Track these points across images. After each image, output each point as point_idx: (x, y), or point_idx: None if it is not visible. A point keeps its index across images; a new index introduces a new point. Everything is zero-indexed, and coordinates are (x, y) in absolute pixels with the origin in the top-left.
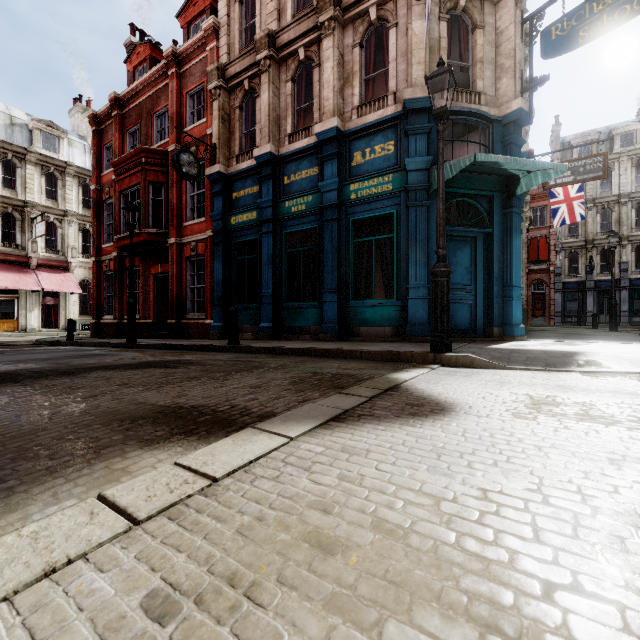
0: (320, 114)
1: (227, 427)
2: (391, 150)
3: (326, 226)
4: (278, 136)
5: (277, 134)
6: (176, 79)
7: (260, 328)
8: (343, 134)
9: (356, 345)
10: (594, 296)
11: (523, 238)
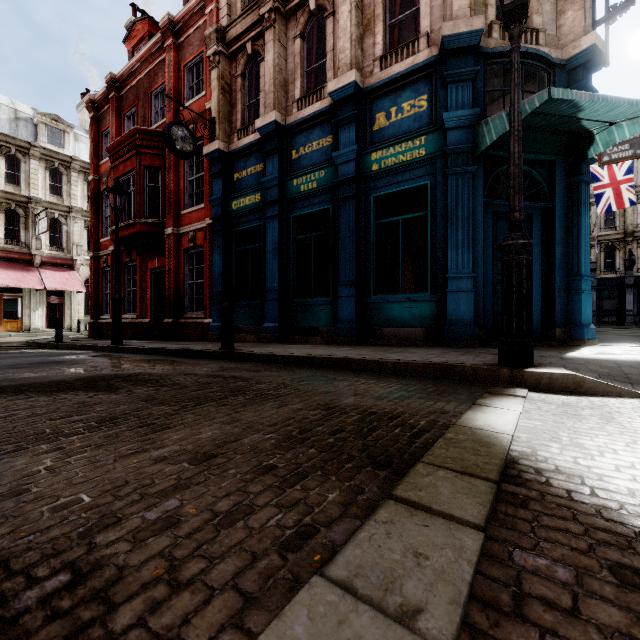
0: (334, 72)
1: None
2: (423, 106)
3: (342, 205)
4: (285, 104)
5: (284, 101)
6: (173, 51)
7: (264, 329)
8: (362, 92)
9: (382, 351)
10: (634, 293)
11: None
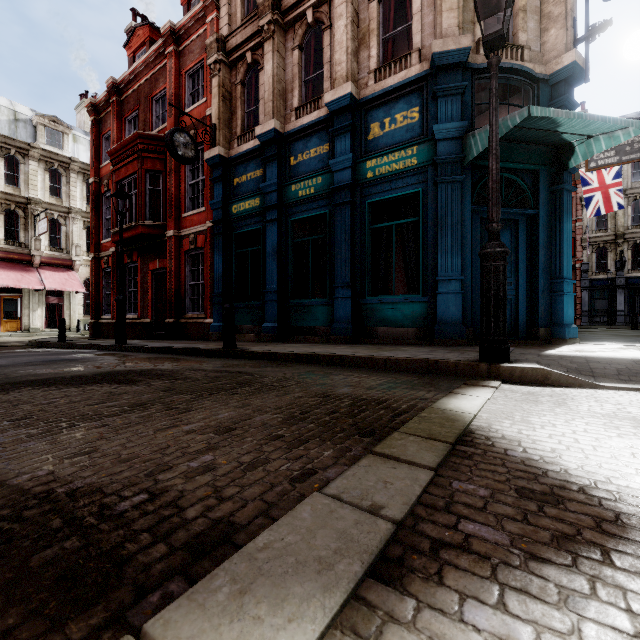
0: (331, 83)
1: (79, 610)
2: (415, 118)
3: (338, 210)
4: (284, 112)
5: (282, 109)
6: (174, 58)
7: (263, 328)
8: (358, 103)
9: (376, 349)
10: (625, 294)
11: None
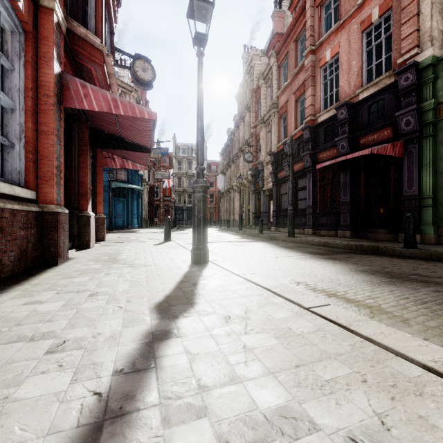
0: None
1: None
2: None
3: None
4: None
5: None
6: None
7: None
8: None
9: None
10: (186, 212)
11: (144, 196)
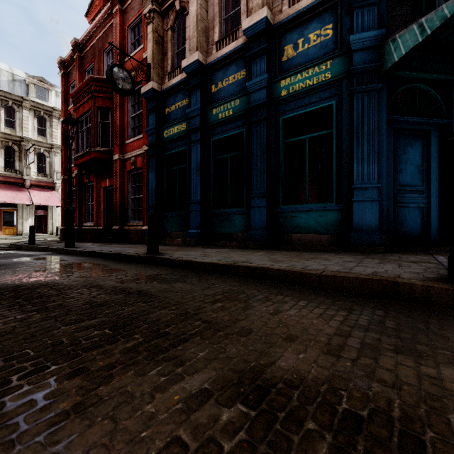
0: (247, 16)
1: None
2: (329, 34)
3: (254, 128)
4: (206, 47)
5: (205, 45)
6: (119, 15)
7: (189, 234)
8: (272, 28)
9: (296, 258)
10: None
11: None
